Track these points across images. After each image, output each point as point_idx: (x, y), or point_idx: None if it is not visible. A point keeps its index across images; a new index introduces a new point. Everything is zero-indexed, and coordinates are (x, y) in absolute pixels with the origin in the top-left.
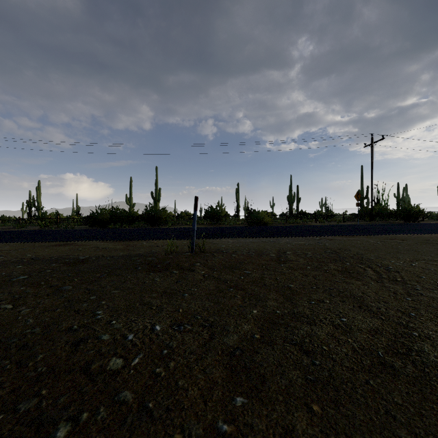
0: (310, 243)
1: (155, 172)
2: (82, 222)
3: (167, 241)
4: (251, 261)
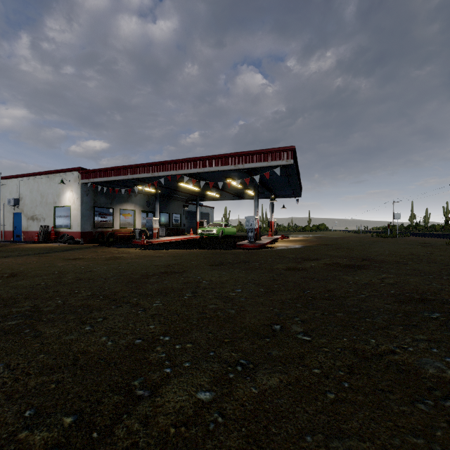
0: None
1: None
2: None
3: None
4: None
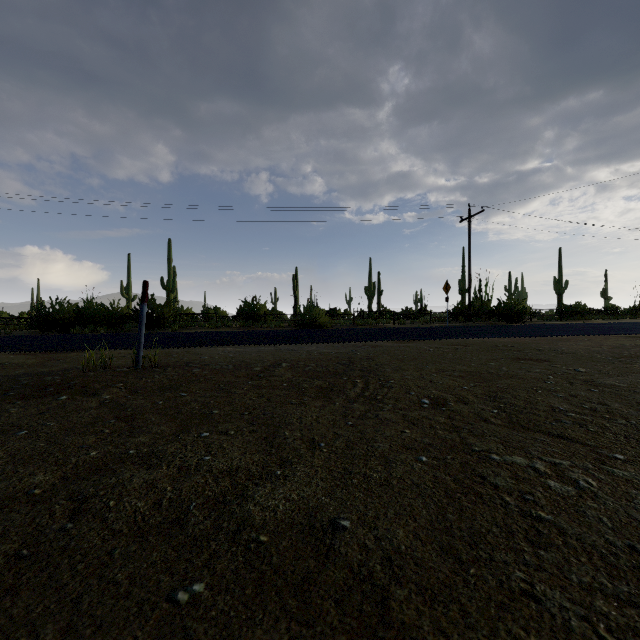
0: (339, 351)
1: (168, 248)
2: (27, 324)
3: (127, 352)
4: (211, 378)
